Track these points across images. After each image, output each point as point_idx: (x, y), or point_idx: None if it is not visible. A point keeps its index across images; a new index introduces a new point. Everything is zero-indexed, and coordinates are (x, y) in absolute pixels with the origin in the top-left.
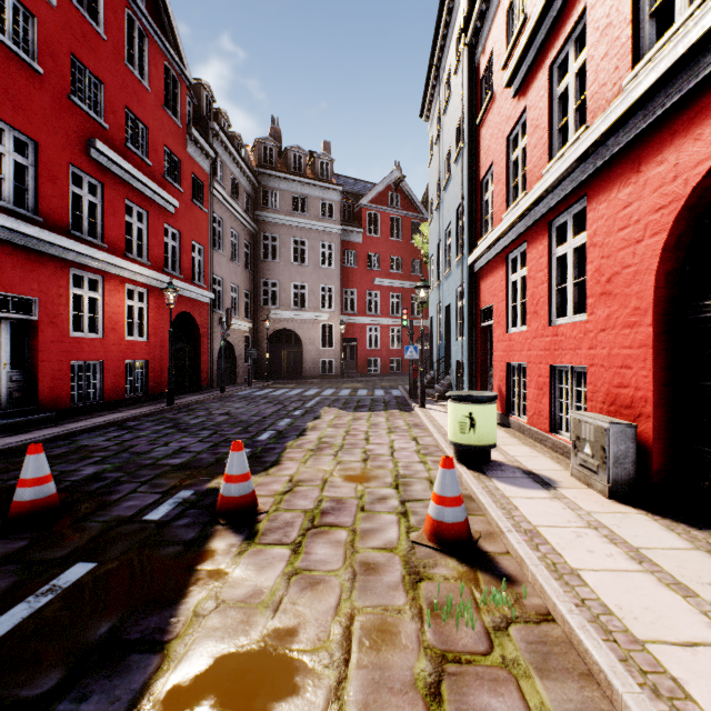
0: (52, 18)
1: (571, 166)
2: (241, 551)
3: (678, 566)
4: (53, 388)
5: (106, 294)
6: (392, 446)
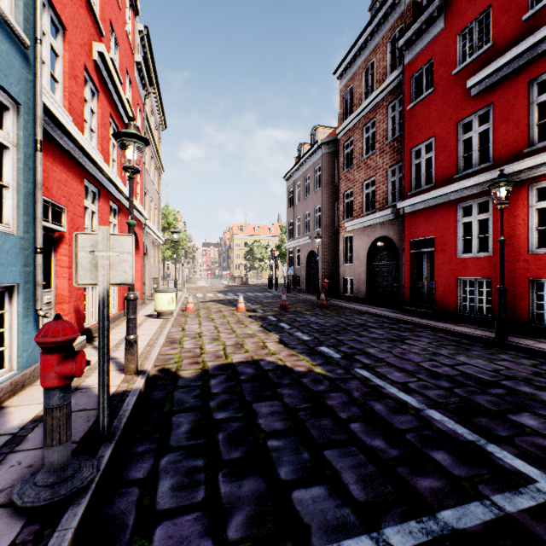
0: (443, 37)
1: (127, 196)
2: (231, 309)
3: (152, 309)
4: (444, 296)
5: (494, 211)
6: (200, 325)
